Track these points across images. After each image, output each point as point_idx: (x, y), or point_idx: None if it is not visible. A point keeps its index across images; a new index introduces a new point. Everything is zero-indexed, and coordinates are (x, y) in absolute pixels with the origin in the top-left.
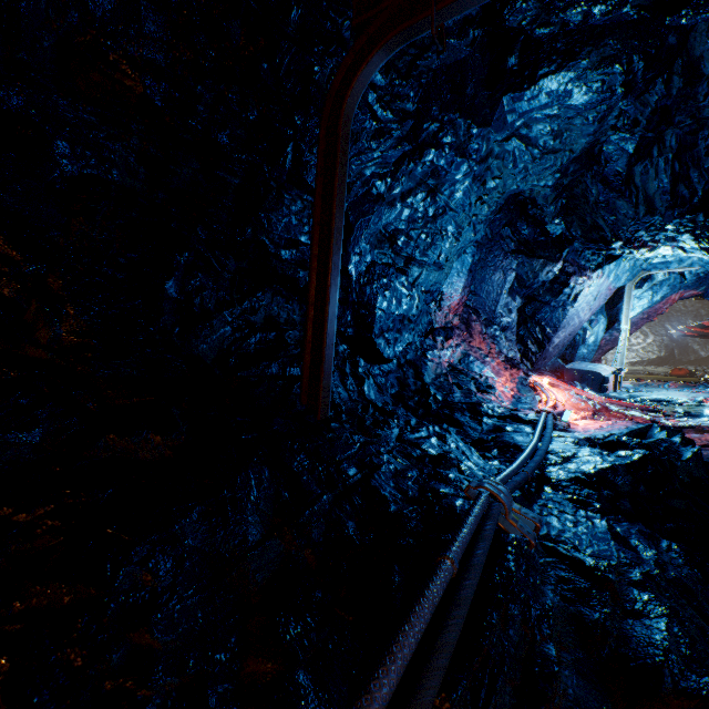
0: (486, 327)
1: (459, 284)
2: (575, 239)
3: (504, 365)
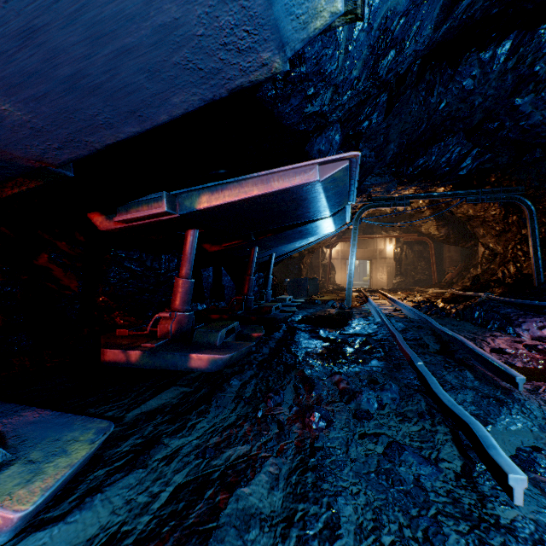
0: None
1: None
2: None
3: None
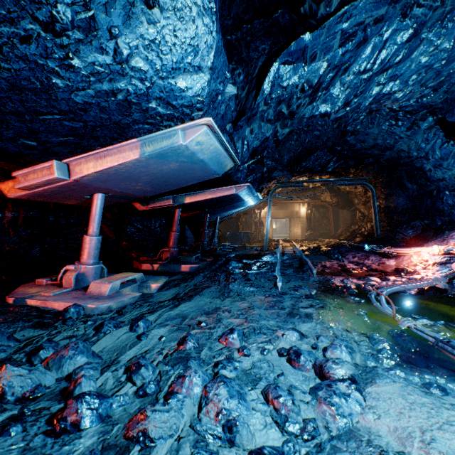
0: None
1: None
2: None
3: None
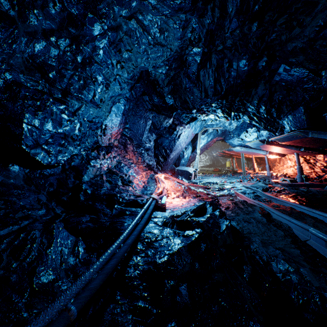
0: (137, 148)
1: (116, 121)
2: (178, 107)
3: (145, 168)
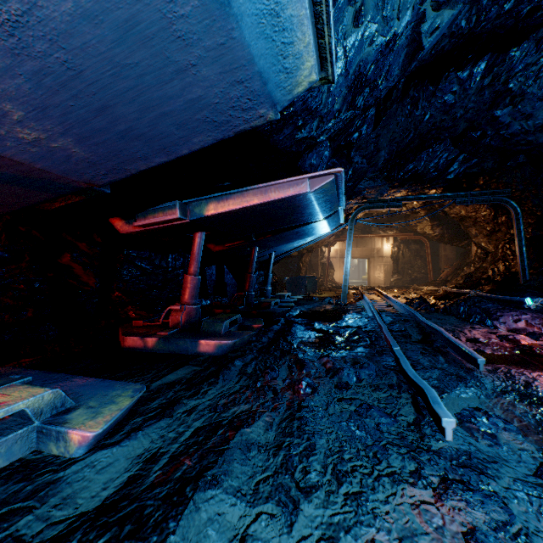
0: None
1: None
2: None
3: None
